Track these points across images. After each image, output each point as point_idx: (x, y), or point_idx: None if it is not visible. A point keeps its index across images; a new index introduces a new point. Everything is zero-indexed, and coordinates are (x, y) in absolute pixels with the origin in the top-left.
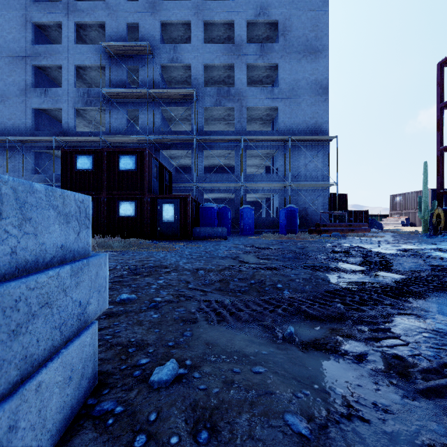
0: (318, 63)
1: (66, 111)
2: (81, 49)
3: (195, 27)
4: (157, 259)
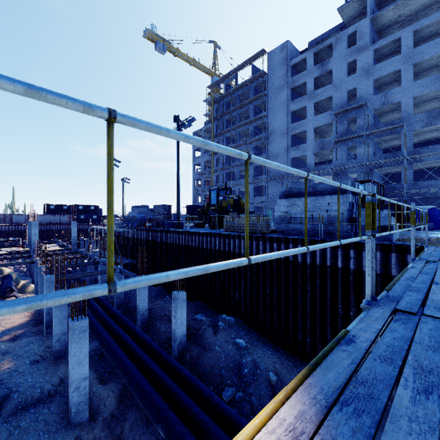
0: None
1: (309, 156)
2: (317, 118)
3: (405, 72)
4: None
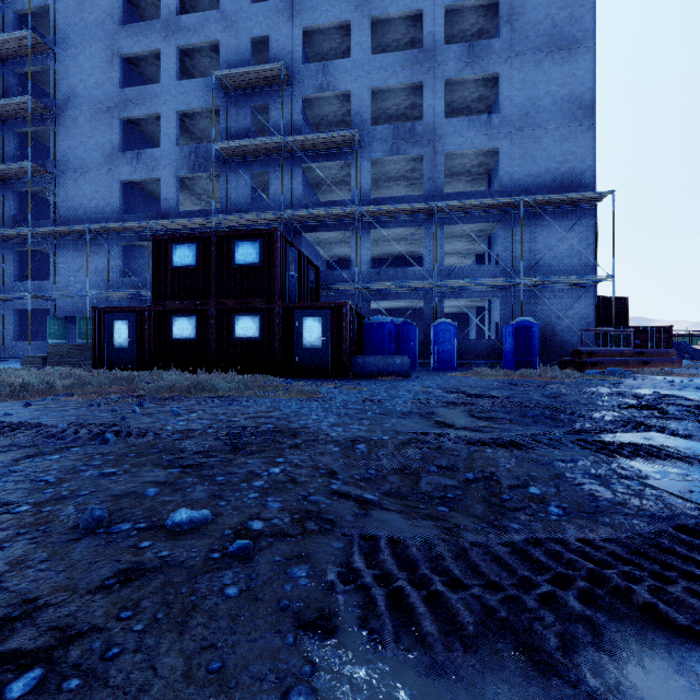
0: (576, 63)
1: (166, 182)
2: (186, 87)
3: (358, 30)
4: (284, 415)
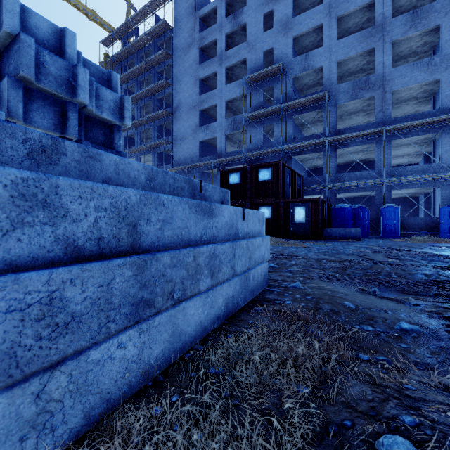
0: None
1: (220, 138)
2: (229, 87)
3: (328, 27)
4: (290, 251)
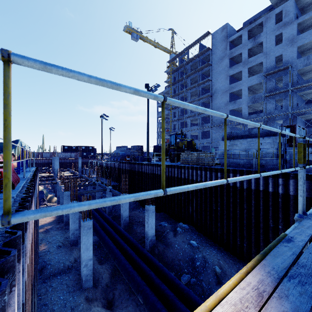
0: None
1: (244, 108)
2: (250, 79)
3: None
4: None
